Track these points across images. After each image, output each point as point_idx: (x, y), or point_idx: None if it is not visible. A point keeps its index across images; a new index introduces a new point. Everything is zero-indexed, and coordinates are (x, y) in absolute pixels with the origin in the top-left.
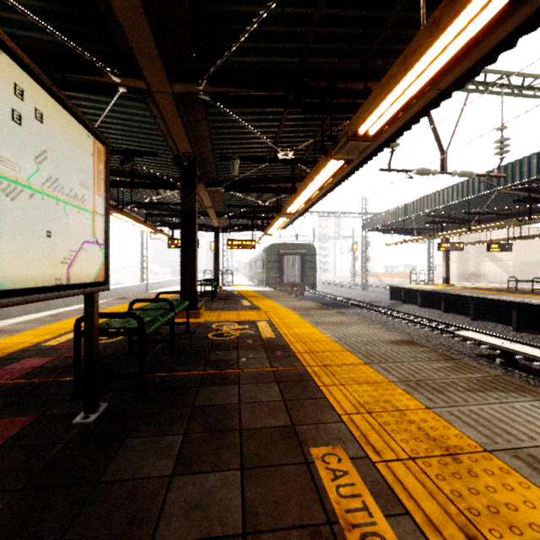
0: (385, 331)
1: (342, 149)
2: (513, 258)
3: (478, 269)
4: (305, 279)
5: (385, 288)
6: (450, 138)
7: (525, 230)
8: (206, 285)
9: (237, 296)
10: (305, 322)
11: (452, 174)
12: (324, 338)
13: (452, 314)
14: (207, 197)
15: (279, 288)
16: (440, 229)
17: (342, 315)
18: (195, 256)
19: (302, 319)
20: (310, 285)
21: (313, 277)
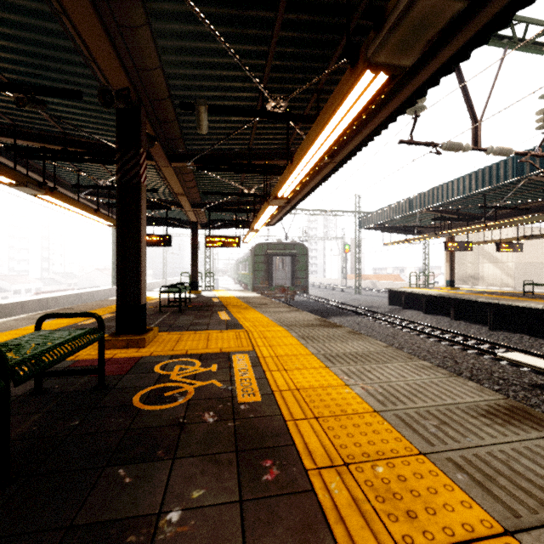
0: (447, 375)
1: (396, 30)
2: (514, 260)
3: (477, 271)
4: (295, 282)
5: (378, 291)
6: (484, 105)
7: (526, 230)
8: (172, 292)
9: (215, 305)
10: (310, 355)
11: (488, 150)
12: (354, 402)
13: (464, 322)
14: (175, 178)
15: (267, 293)
16: (443, 227)
17: (360, 339)
18: (139, 252)
19: (303, 347)
20: (301, 289)
21: (305, 279)
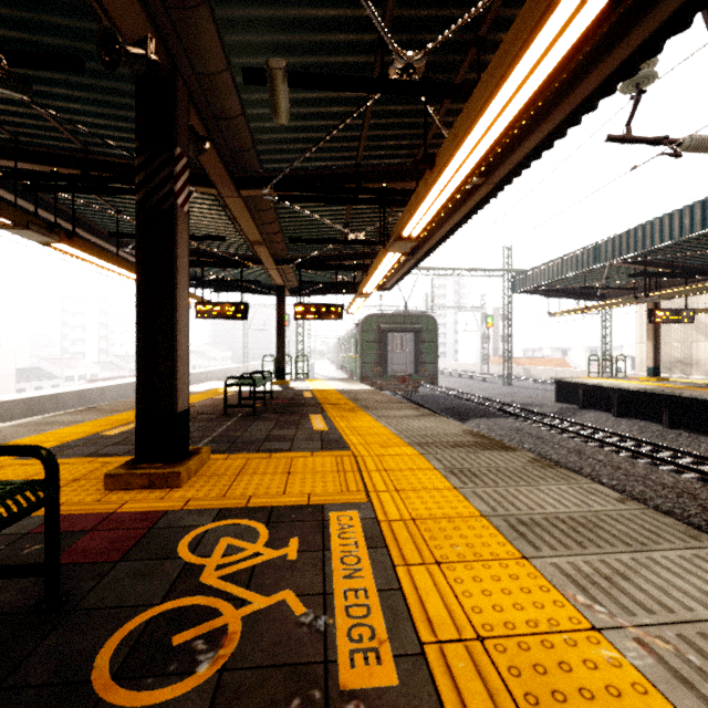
0: None
1: None
2: None
3: (688, 353)
4: (420, 369)
5: (535, 382)
6: None
7: None
8: (243, 385)
9: (307, 403)
10: (478, 519)
11: None
12: None
13: (686, 432)
14: (247, 217)
15: (380, 383)
16: (641, 288)
17: (560, 478)
18: (174, 323)
19: (459, 496)
20: (427, 378)
21: (433, 365)
